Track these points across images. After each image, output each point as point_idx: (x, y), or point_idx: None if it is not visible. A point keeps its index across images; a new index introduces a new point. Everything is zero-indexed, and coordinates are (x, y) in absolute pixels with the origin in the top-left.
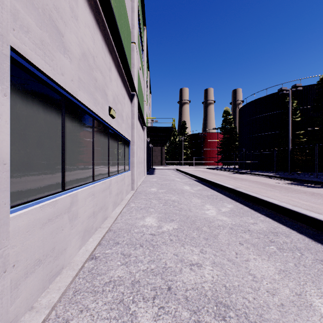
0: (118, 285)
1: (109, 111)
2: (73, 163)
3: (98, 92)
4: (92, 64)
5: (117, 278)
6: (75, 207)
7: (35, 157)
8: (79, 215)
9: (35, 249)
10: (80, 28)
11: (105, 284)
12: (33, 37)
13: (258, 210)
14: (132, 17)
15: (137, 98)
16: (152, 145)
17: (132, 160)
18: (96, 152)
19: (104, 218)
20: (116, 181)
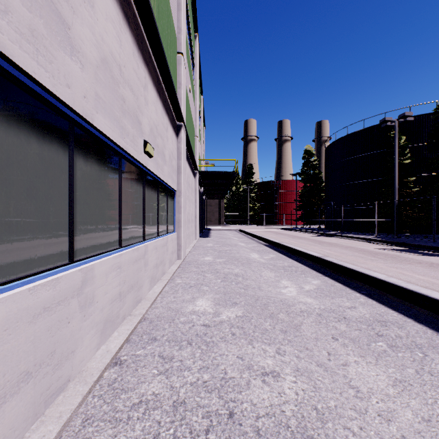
0: (153, 409)
1: (144, 146)
2: (88, 222)
3: (127, 118)
4: (117, 77)
5: (151, 396)
6: (91, 287)
7: (23, 211)
8: (96, 298)
9: (20, 356)
10: (98, 20)
11: (132, 408)
12: (15, 21)
13: (355, 288)
14: (178, 18)
15: (185, 131)
16: (207, 196)
17: (179, 218)
18: (124, 205)
19: (136, 301)
20: (154, 248)
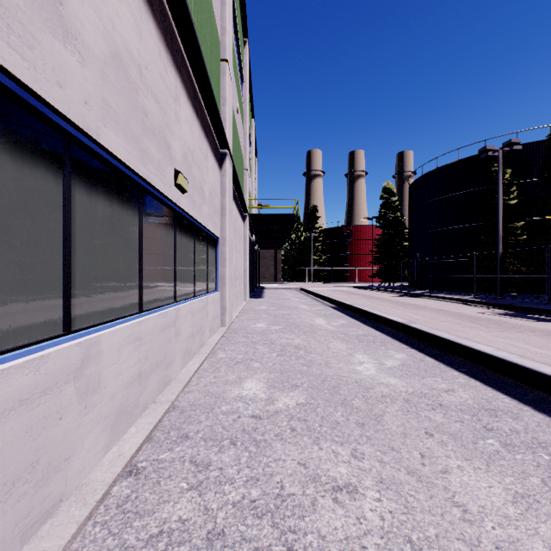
0: (178, 545)
1: (175, 178)
2: (93, 277)
3: (151, 138)
4: (135, 81)
5: (176, 524)
6: (95, 367)
7: None
8: (104, 382)
9: None
10: None
11: (148, 542)
12: None
13: (452, 364)
14: (222, 15)
15: (230, 161)
16: (260, 246)
17: (223, 273)
18: (147, 255)
19: (163, 382)
20: (189, 312)
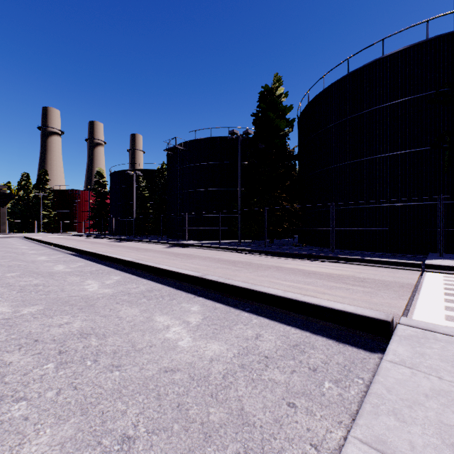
0: None
1: None
2: None
3: None
4: None
5: None
6: None
7: None
8: None
9: None
10: None
11: None
12: None
13: (61, 251)
14: None
15: None
16: None
17: None
18: None
19: None
20: None
